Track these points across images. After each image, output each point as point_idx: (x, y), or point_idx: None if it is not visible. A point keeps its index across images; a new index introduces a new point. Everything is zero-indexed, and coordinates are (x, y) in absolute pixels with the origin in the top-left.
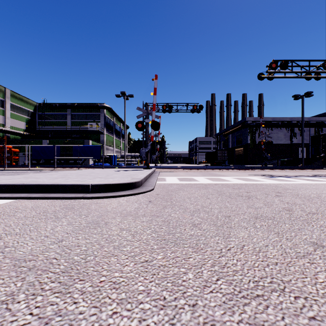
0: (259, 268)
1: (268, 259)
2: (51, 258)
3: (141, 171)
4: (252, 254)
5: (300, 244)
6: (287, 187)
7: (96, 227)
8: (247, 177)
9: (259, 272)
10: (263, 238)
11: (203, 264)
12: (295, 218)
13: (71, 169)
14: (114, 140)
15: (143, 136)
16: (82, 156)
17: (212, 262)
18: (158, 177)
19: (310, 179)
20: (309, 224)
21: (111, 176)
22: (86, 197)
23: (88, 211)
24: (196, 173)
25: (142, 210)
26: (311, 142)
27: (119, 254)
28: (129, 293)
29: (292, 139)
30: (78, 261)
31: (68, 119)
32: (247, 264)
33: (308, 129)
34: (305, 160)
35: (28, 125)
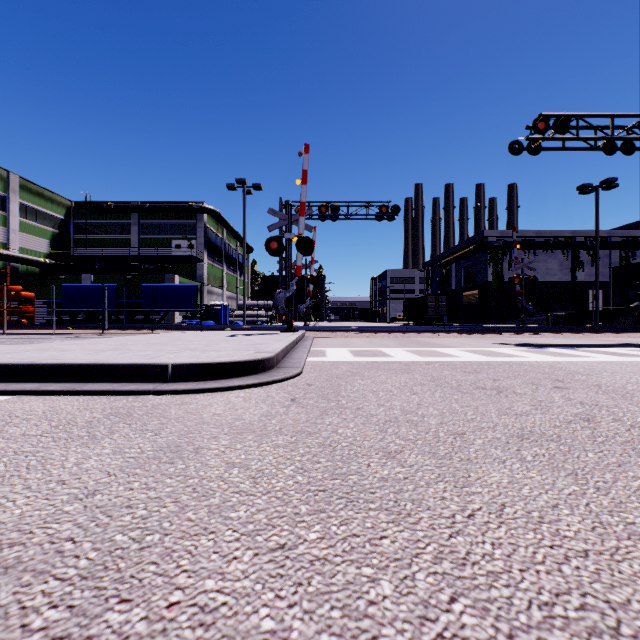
0: (548, 567)
1: (565, 542)
2: (62, 539)
3: (276, 336)
4: (525, 529)
5: (629, 501)
6: (574, 369)
7: (173, 459)
8: (489, 348)
9: (548, 579)
10: (544, 487)
11: (415, 554)
12: (604, 438)
13: (138, 332)
14: (225, 275)
15: (282, 267)
16: (161, 306)
17: (436, 549)
18: (310, 347)
19: (618, 353)
20: (638, 452)
21: (215, 347)
22: (161, 392)
23: (161, 421)
24: (387, 340)
25: (276, 419)
26: (614, 279)
27: (220, 528)
28: (237, 639)
29: (576, 274)
30: (124, 547)
31: (133, 235)
32: (517, 556)
33: (608, 253)
34: (602, 314)
35: (55, 246)
